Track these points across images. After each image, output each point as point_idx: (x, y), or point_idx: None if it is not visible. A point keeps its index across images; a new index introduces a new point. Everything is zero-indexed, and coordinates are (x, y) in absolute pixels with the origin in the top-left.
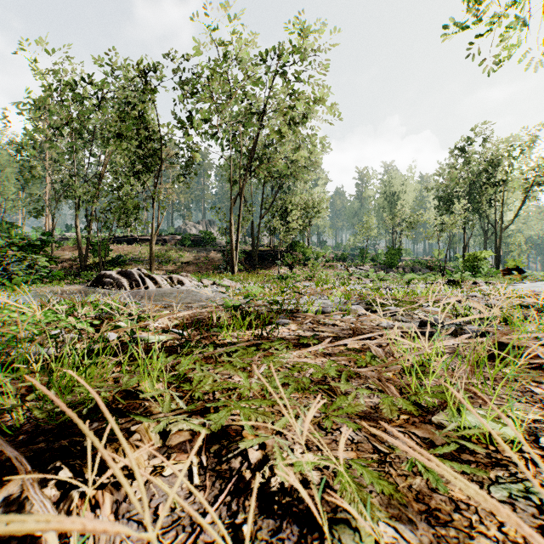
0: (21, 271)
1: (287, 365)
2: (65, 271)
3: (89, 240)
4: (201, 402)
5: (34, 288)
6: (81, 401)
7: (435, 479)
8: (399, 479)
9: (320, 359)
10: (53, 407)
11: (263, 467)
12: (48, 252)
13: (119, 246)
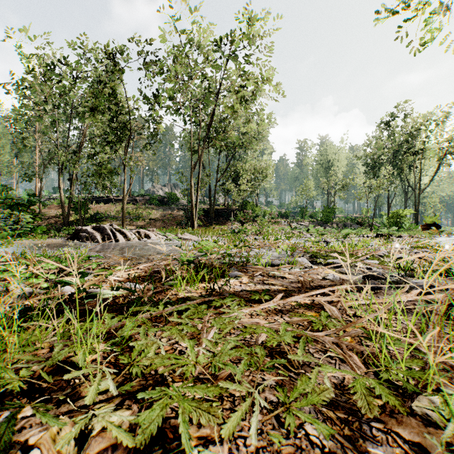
0: (8, 226)
1: (239, 326)
2: (51, 226)
3: (71, 200)
4: (139, 378)
5: (20, 241)
6: None
7: None
8: None
9: (272, 317)
10: None
11: None
12: (35, 210)
13: (97, 205)
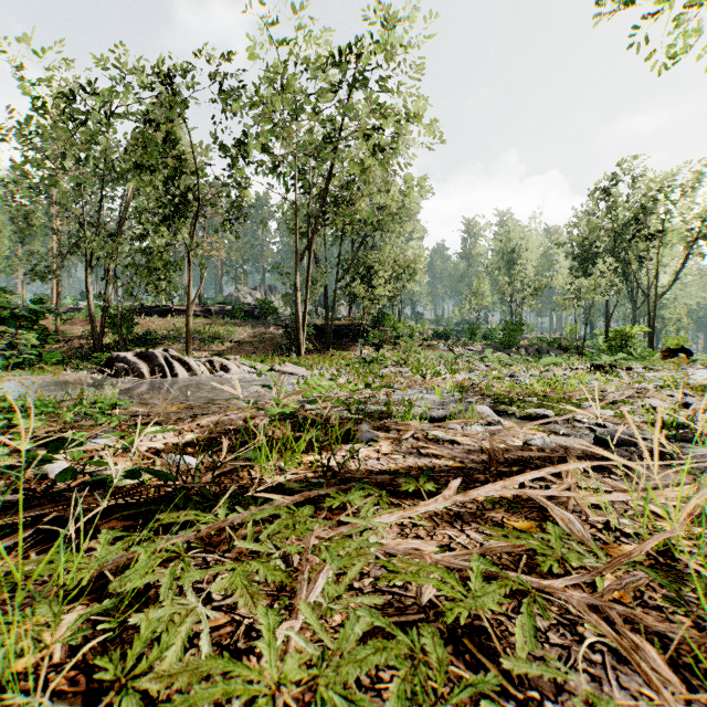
0: None
1: (378, 554)
2: (74, 352)
3: (106, 311)
4: None
5: (18, 376)
6: None
7: None
8: None
9: (443, 530)
10: None
11: None
12: (46, 327)
13: (148, 318)
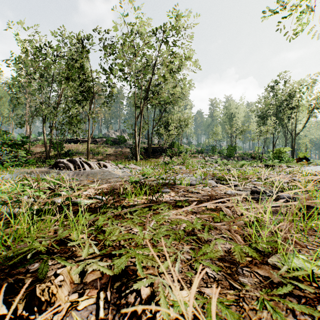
0: (9, 159)
1: (169, 220)
2: (37, 159)
3: (51, 141)
4: (110, 247)
5: (17, 169)
6: (25, 249)
7: (282, 319)
8: (251, 313)
9: (189, 215)
10: (5, 254)
11: (151, 303)
12: (26, 148)
13: (69, 144)
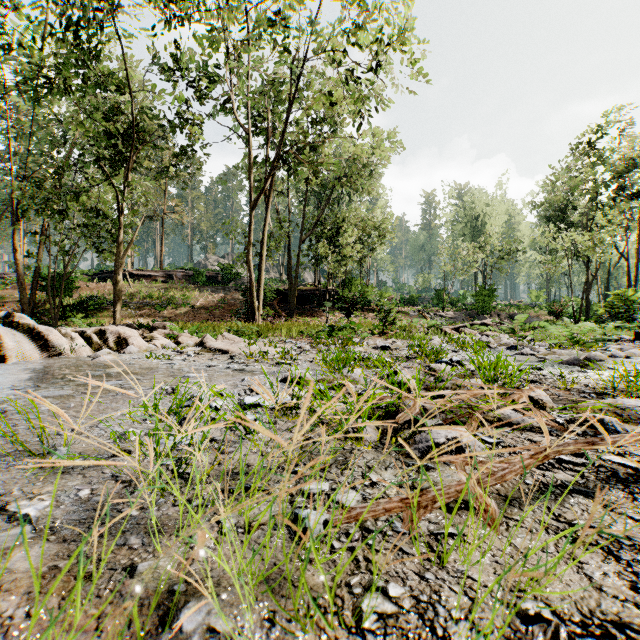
0: None
1: None
2: None
3: (39, 272)
4: None
5: None
6: None
7: None
8: None
9: None
10: None
11: None
12: None
13: (100, 283)
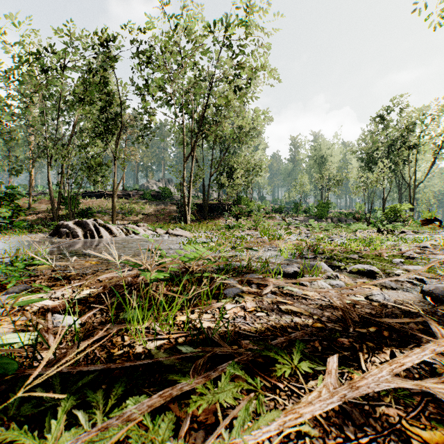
0: None
1: None
2: (40, 221)
3: (61, 195)
4: None
5: None
6: None
7: None
8: None
9: None
10: None
11: None
12: (18, 204)
13: (89, 199)
